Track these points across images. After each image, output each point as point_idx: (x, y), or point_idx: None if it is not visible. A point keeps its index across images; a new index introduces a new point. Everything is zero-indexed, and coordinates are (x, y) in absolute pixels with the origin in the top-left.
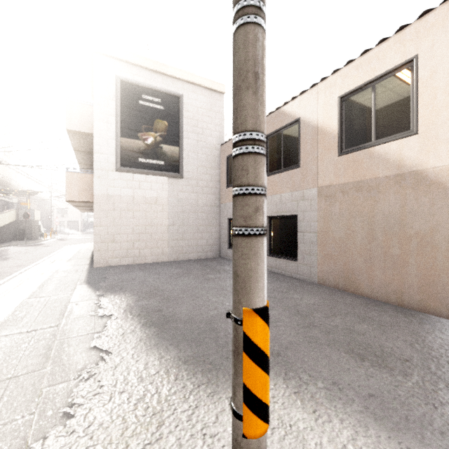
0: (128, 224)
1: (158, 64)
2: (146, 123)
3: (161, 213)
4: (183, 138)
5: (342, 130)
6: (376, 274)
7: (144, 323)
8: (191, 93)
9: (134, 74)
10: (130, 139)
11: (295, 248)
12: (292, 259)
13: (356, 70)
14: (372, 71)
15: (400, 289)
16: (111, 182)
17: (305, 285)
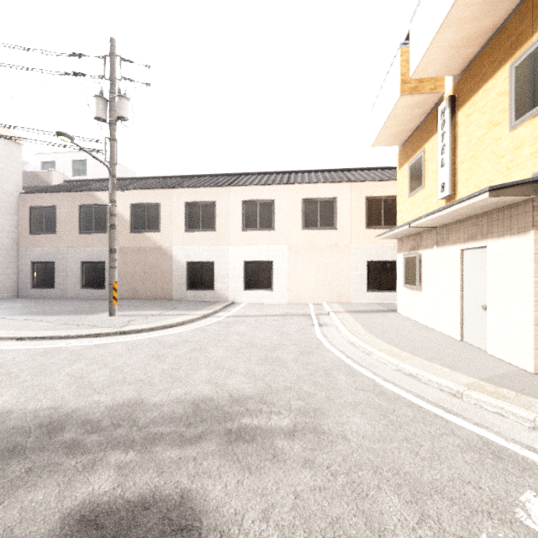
0: None
1: None
2: None
3: None
4: None
5: (132, 220)
6: (147, 289)
7: (34, 315)
8: None
9: None
10: None
11: (103, 282)
12: (102, 289)
13: (139, 195)
14: (145, 199)
15: (155, 293)
16: None
17: None
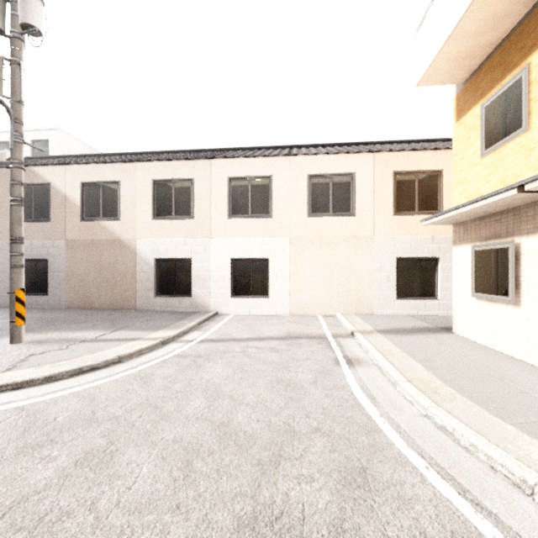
0: None
1: None
2: None
3: None
4: None
5: (84, 204)
6: (102, 295)
7: None
8: None
9: None
10: None
11: (46, 286)
12: (43, 295)
13: (92, 171)
14: (100, 177)
15: (114, 301)
16: None
17: (55, 311)
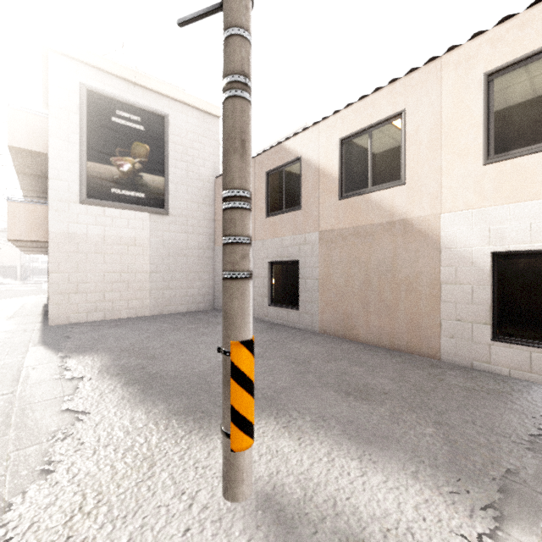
0: (96, 270)
1: (138, 74)
2: (121, 145)
3: (141, 257)
4: (169, 167)
5: (342, 173)
6: (372, 320)
7: (126, 382)
8: (180, 114)
9: (105, 84)
10: (100, 164)
11: (297, 296)
12: (294, 308)
13: (355, 114)
14: (368, 118)
15: (392, 333)
16: (73, 217)
17: (306, 334)
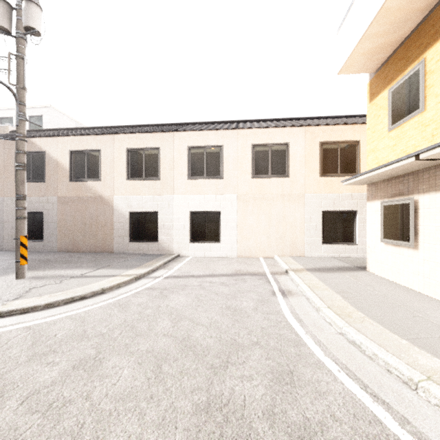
0: None
1: None
2: None
3: None
4: None
5: (72, 168)
6: (87, 241)
7: None
8: None
9: None
10: None
11: (42, 233)
12: (39, 241)
13: (78, 141)
14: (85, 146)
15: (96, 245)
16: None
17: (49, 253)
